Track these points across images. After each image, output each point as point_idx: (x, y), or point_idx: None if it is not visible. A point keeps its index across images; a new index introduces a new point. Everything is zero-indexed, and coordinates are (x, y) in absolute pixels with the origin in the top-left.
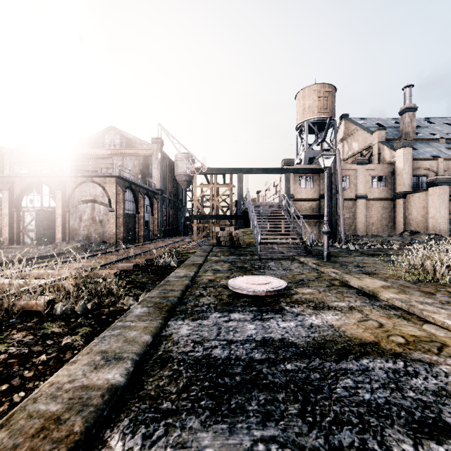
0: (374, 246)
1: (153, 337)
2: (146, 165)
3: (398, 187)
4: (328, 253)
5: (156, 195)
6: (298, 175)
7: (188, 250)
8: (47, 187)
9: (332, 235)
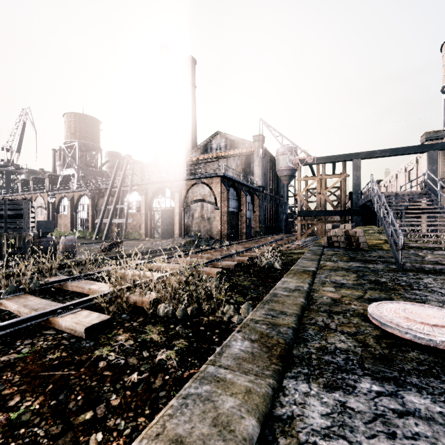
0: None
1: (261, 424)
2: (248, 163)
3: None
4: None
5: (257, 192)
6: None
7: (292, 250)
8: (169, 190)
9: None
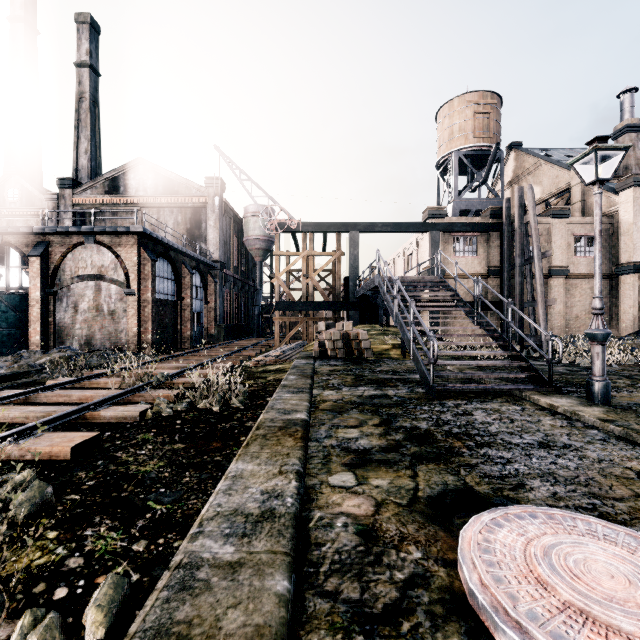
0: (619, 360)
1: None
2: (197, 221)
3: (623, 255)
4: (606, 386)
5: (213, 271)
6: (452, 234)
7: (266, 366)
8: (17, 252)
9: (517, 337)
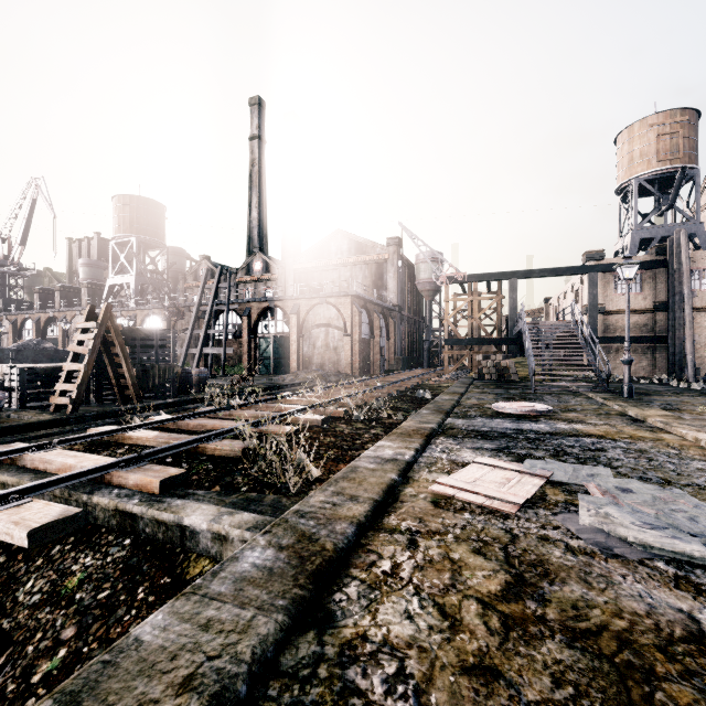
0: None
1: (442, 421)
2: (380, 274)
3: None
4: (628, 388)
5: (393, 313)
6: (612, 274)
7: (440, 384)
8: (281, 311)
9: (675, 369)
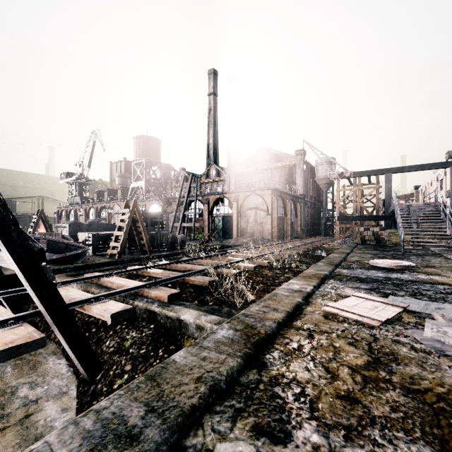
0: None
1: (332, 270)
2: (291, 174)
3: None
4: None
5: (299, 199)
6: None
7: (333, 247)
8: (227, 200)
9: None
